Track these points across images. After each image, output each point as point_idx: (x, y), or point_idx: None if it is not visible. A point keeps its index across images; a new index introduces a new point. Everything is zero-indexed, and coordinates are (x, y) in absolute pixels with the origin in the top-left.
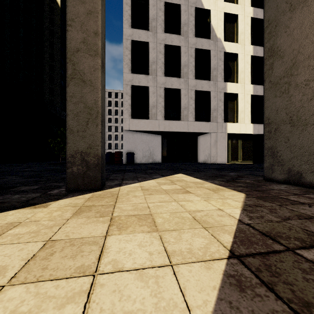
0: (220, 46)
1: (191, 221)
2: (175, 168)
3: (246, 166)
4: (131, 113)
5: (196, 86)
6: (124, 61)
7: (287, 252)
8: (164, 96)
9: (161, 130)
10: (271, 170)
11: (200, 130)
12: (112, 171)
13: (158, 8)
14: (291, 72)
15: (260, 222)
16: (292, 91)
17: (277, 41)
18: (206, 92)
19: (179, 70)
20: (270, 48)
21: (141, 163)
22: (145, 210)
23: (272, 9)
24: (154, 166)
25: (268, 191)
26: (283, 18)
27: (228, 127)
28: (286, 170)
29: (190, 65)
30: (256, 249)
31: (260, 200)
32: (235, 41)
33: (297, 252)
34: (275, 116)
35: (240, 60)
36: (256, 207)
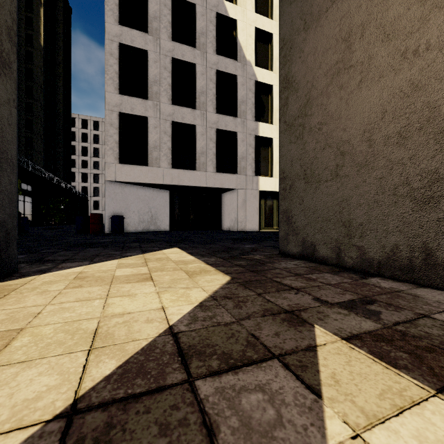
0: (249, 72)
1: (84, 336)
2: (178, 239)
3: (277, 235)
4: (119, 154)
5: (218, 123)
6: (108, 73)
7: (178, 388)
8: (171, 134)
9: (166, 183)
10: (286, 240)
11: (223, 185)
12: (67, 247)
13: (162, 2)
14: (305, 111)
15: (199, 328)
16: (306, 137)
17: (292, 68)
18: (232, 133)
19: (194, 98)
20: (285, 77)
21: (136, 231)
22: (22, 321)
23: (287, 24)
24: (151, 236)
25: (266, 272)
26: (298, 38)
27: (261, 182)
28: (301, 241)
29: (210, 92)
30: (130, 389)
31: (240, 288)
32: (269, 68)
33: (195, 384)
34: (290, 169)
35: (276, 94)
36: (222, 300)
